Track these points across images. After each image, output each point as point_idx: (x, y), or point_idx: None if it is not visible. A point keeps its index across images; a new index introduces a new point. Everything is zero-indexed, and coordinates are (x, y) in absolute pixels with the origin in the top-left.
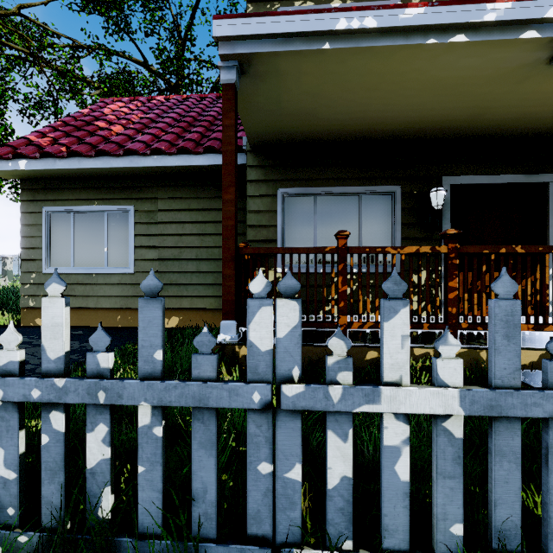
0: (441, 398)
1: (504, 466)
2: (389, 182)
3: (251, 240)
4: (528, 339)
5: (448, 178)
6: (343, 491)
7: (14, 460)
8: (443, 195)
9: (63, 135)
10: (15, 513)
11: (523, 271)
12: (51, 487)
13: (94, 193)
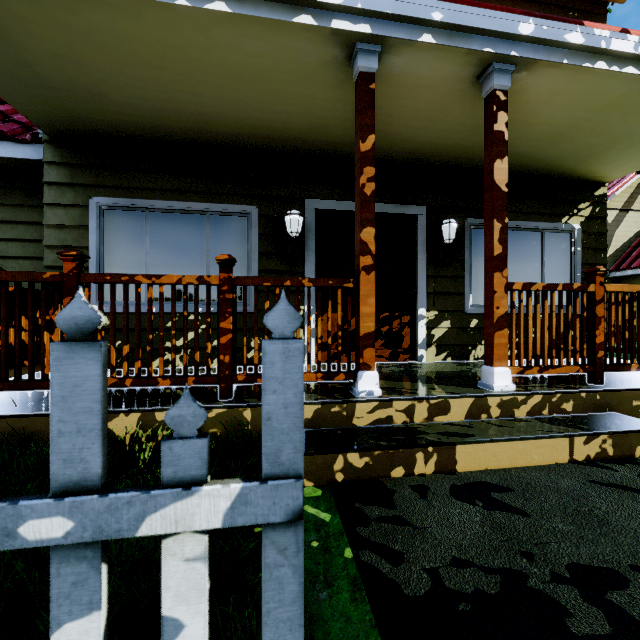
0: None
1: None
2: (243, 201)
3: (49, 266)
4: (330, 390)
5: (313, 201)
6: None
7: None
8: (298, 220)
9: None
10: None
11: (394, 312)
12: None
13: None
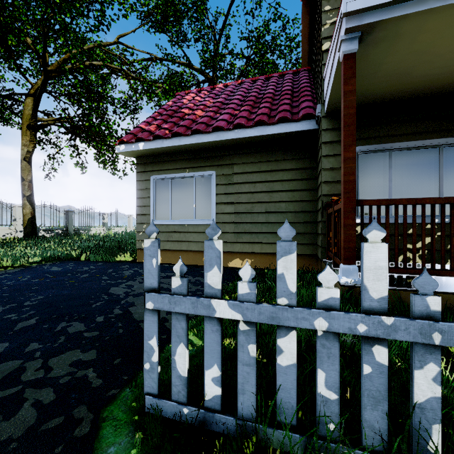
0: None
1: None
2: None
3: (325, 194)
4: None
5: None
6: None
7: (334, 383)
8: None
9: (162, 122)
10: (335, 429)
11: None
12: (373, 413)
13: (186, 164)
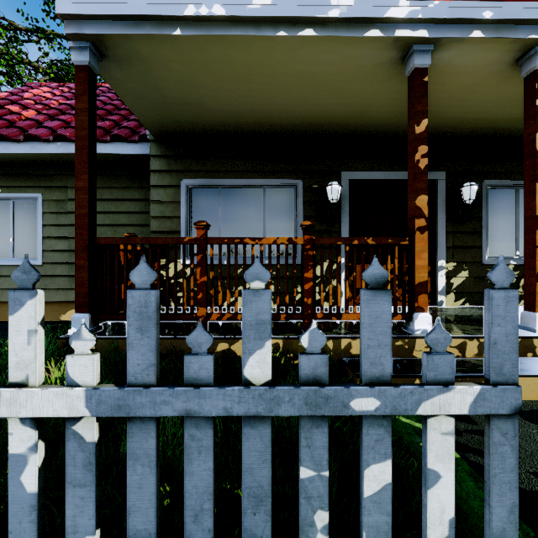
0: (66, 399)
1: (138, 470)
2: (291, 176)
3: (154, 231)
4: None
5: (347, 173)
6: None
7: None
8: (337, 189)
9: None
10: None
11: None
12: None
13: None
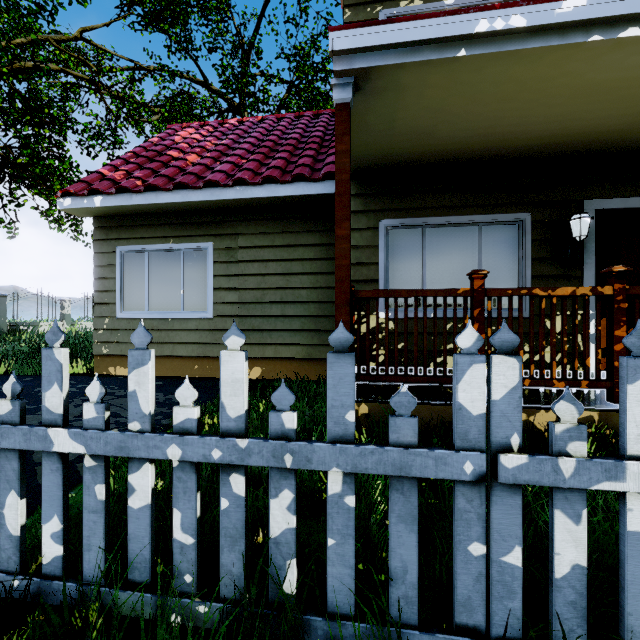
0: None
1: None
2: (515, 209)
3: None
4: None
5: (593, 202)
6: (575, 581)
7: (191, 524)
8: (588, 223)
9: (136, 167)
10: (192, 581)
11: None
12: (231, 556)
13: (170, 230)
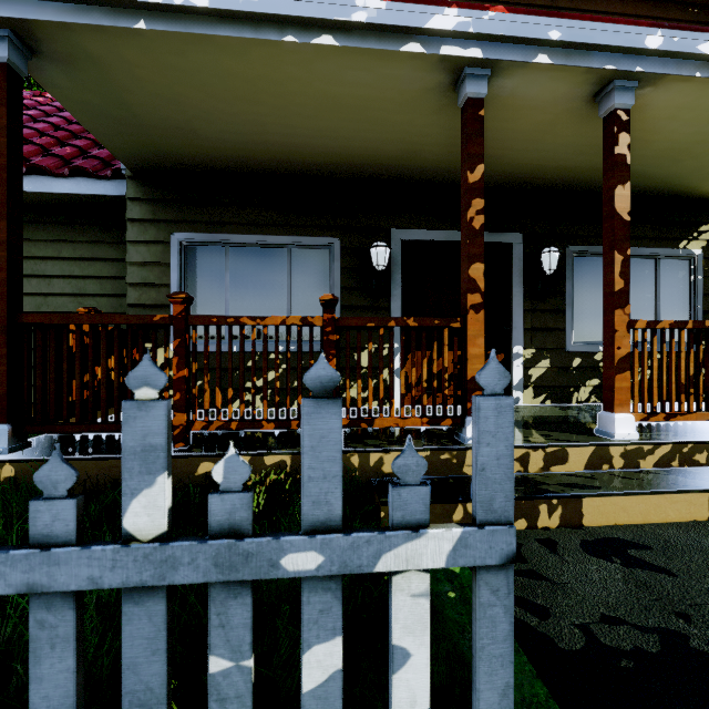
0: None
1: None
2: (325, 233)
3: (132, 304)
4: (433, 435)
5: (399, 231)
6: None
7: None
8: (384, 252)
9: None
10: None
11: (486, 350)
12: None
13: None
